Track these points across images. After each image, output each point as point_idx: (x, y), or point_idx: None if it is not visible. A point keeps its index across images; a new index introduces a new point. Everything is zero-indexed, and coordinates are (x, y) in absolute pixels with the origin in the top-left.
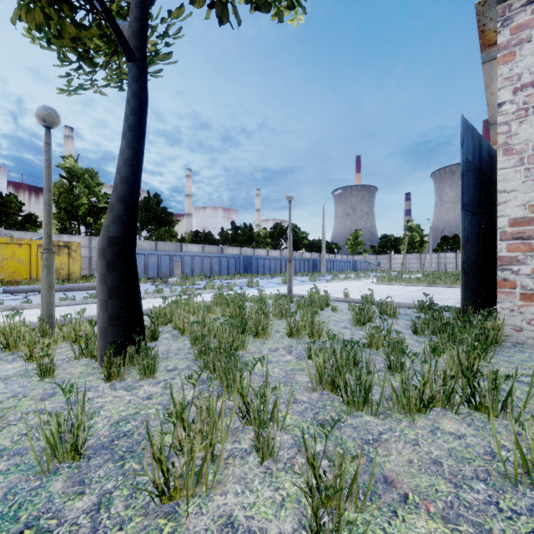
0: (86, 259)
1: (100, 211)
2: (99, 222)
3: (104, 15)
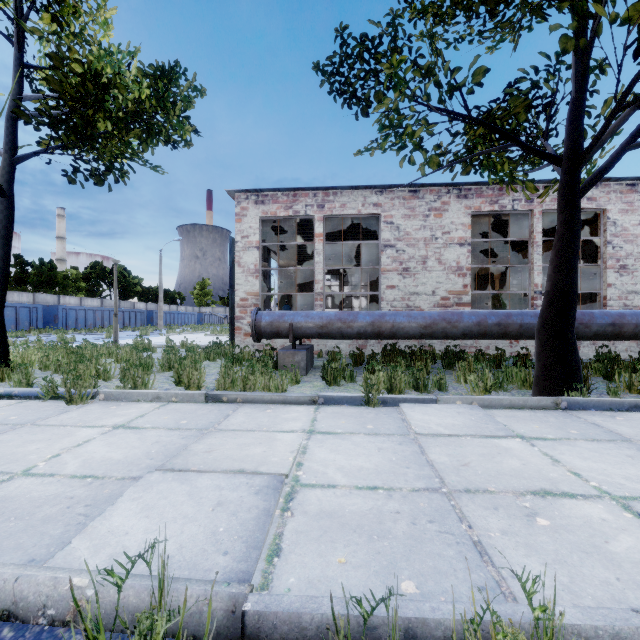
0: None
1: None
2: None
3: None
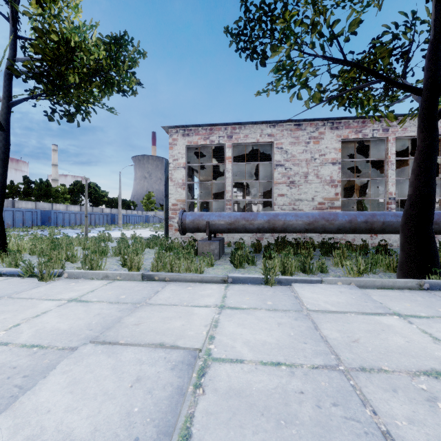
0: None
1: None
2: None
3: None
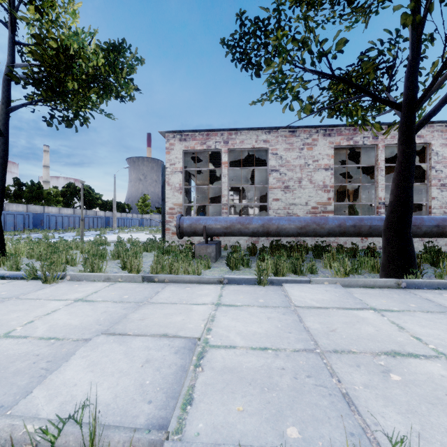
0: None
1: None
2: None
3: None
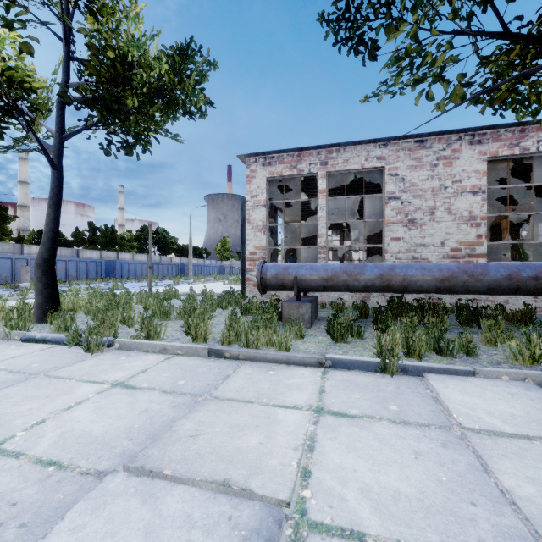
0: None
1: None
2: None
3: (43, 151)
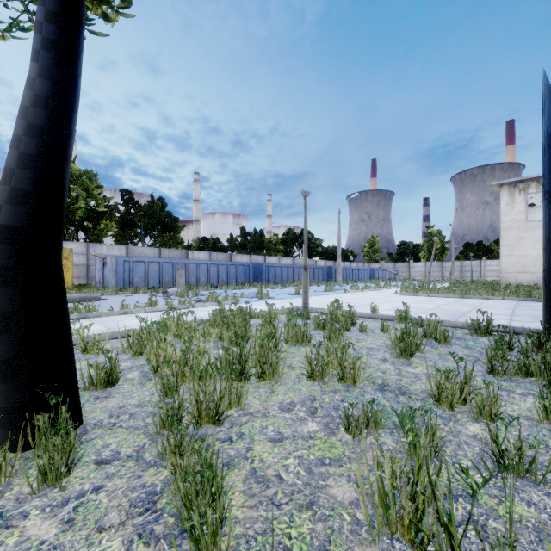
0: (83, 268)
1: (99, 216)
2: (99, 227)
3: None
